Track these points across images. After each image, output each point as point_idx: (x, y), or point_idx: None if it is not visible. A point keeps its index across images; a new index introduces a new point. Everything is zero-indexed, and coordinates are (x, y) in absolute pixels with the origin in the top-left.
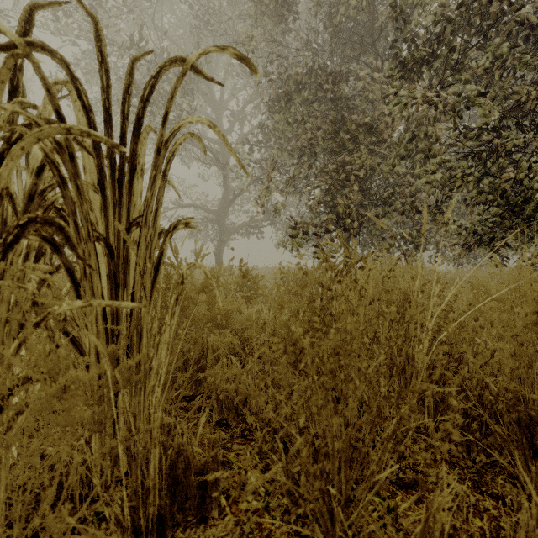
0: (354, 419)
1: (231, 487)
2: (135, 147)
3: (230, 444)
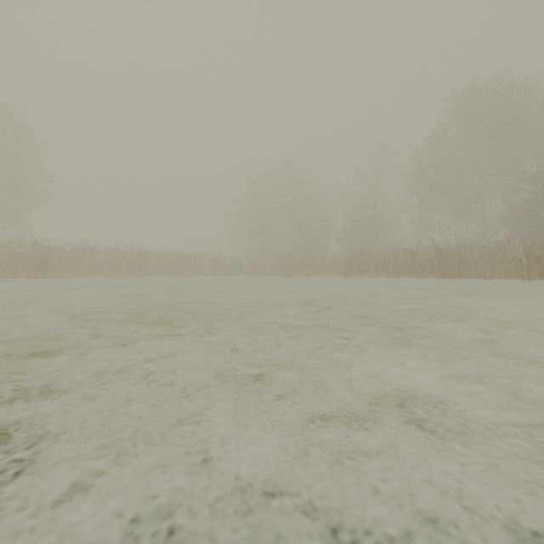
0: None
1: None
2: None
3: None
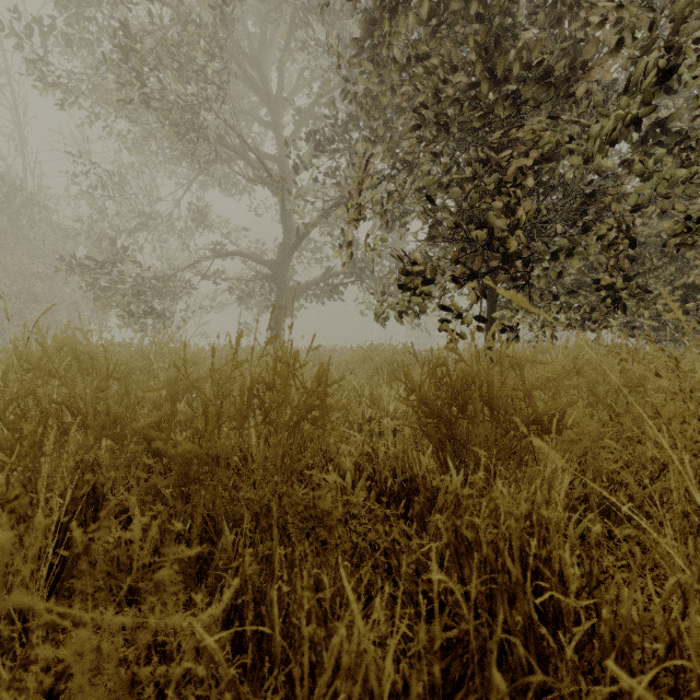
0: None
1: None
2: None
3: None
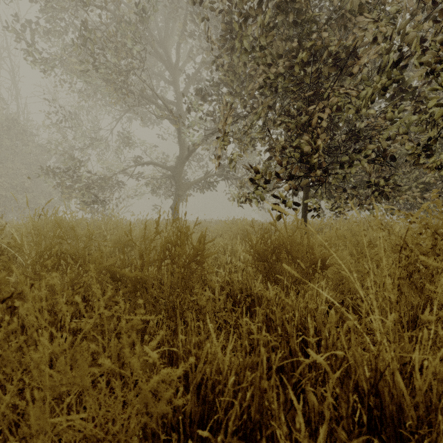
0: None
1: None
2: None
3: None
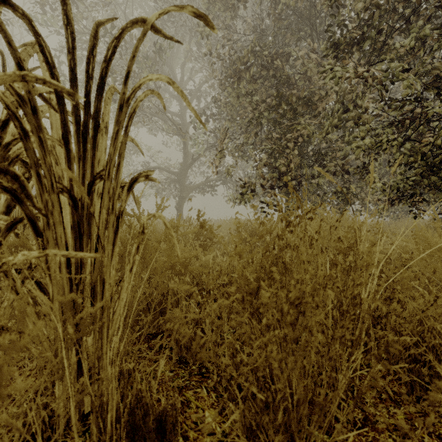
0: (315, 373)
1: (189, 428)
2: (99, 104)
3: (189, 382)
